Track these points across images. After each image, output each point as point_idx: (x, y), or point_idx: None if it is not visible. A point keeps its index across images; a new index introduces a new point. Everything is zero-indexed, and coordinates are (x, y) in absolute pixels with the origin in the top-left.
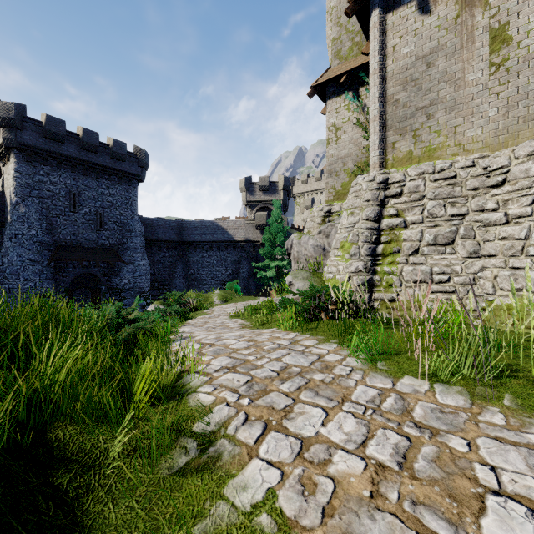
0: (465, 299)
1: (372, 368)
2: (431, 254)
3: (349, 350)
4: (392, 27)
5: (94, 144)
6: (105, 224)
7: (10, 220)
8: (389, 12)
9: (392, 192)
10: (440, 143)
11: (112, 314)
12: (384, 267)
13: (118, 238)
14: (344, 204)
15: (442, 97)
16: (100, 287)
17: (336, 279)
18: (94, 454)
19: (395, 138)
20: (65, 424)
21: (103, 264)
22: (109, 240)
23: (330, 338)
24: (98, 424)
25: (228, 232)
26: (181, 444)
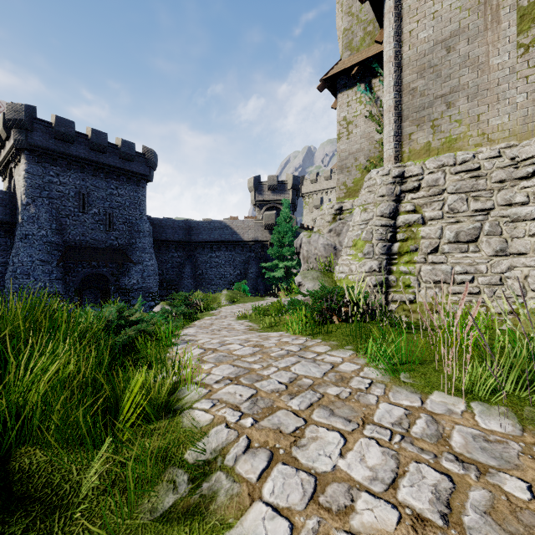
0: (491, 301)
1: (395, 381)
2: (453, 253)
3: (366, 358)
4: (408, 11)
5: (103, 145)
6: (114, 224)
7: (21, 221)
8: None
9: (409, 186)
10: (462, 133)
11: (112, 316)
12: (400, 266)
13: (127, 238)
14: (355, 201)
15: (464, 83)
16: (109, 287)
17: (348, 279)
18: (63, 489)
19: (411, 129)
20: (34, 448)
21: (111, 265)
22: (118, 240)
23: (344, 344)
24: (74, 448)
25: (236, 232)
26: (169, 476)
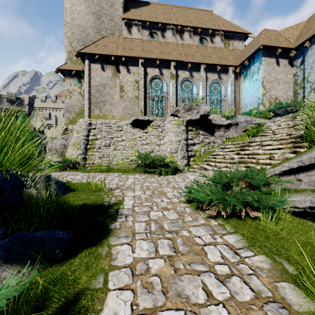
0: (113, 162)
1: (84, 173)
2: (104, 149)
3: (78, 172)
4: (93, 69)
5: None
6: None
7: None
8: (92, 63)
9: (93, 127)
10: (108, 114)
11: None
12: (90, 153)
13: None
14: (74, 126)
15: (108, 100)
16: None
17: (72, 157)
18: None
19: (94, 108)
20: None
21: None
22: None
23: (72, 171)
24: None
25: None
26: None
